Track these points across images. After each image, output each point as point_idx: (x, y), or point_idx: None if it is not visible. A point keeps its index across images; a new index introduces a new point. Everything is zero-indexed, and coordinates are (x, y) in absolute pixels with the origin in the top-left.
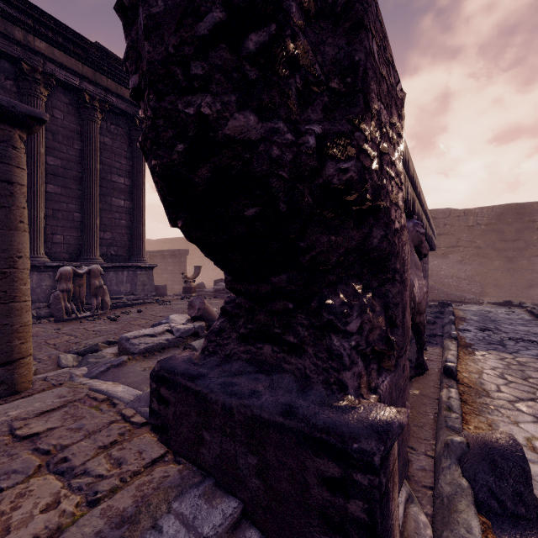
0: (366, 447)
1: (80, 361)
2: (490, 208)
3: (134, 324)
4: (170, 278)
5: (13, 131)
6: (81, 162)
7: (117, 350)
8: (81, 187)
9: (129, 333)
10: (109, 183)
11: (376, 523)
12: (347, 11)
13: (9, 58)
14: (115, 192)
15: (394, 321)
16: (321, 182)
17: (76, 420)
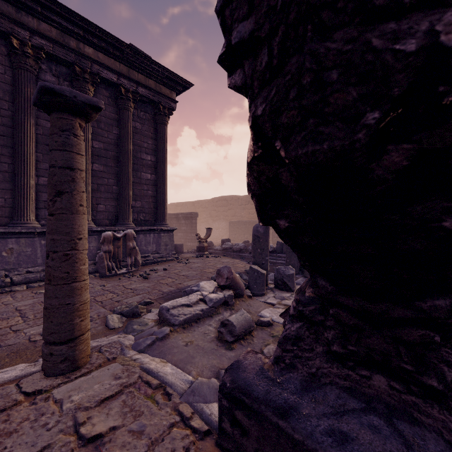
0: None
1: (125, 326)
2: None
3: (162, 283)
4: (183, 237)
5: (74, 120)
6: (118, 144)
7: (156, 316)
8: (118, 165)
9: (168, 302)
10: (139, 160)
11: None
12: None
13: (66, 63)
14: (144, 167)
15: None
16: None
17: (135, 417)
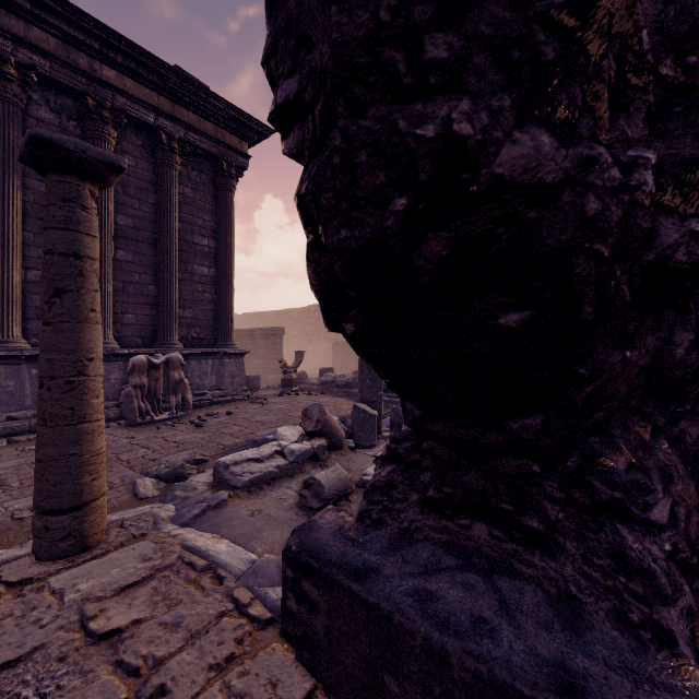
0: None
1: (163, 493)
2: None
3: (224, 433)
4: (261, 365)
5: (82, 185)
6: (156, 220)
7: (210, 477)
8: (157, 253)
9: (228, 456)
10: (190, 246)
11: None
12: None
13: (72, 93)
14: (197, 257)
15: (695, 485)
16: (651, 260)
17: (170, 607)
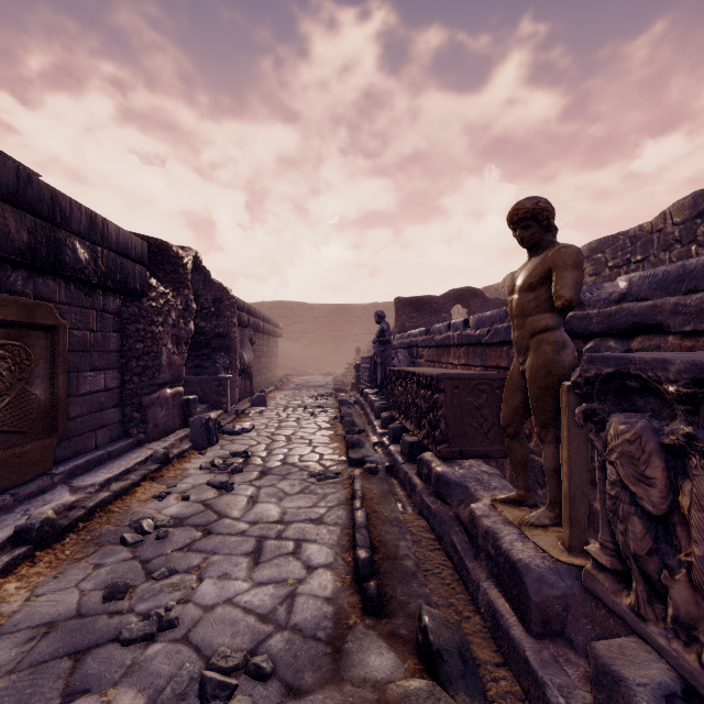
0: (223, 378)
1: None
2: (327, 305)
3: None
4: None
5: None
6: None
7: None
8: None
9: None
10: None
11: (225, 388)
12: (220, 298)
13: None
14: None
15: (233, 363)
16: (215, 332)
17: None
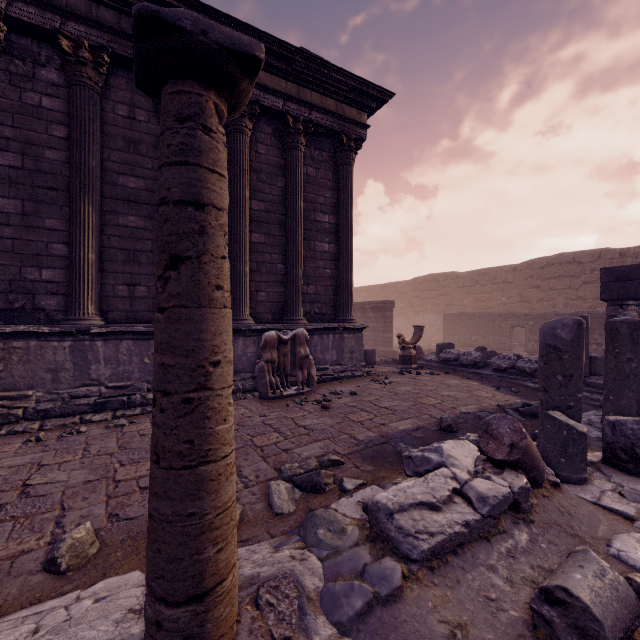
0: None
1: (302, 524)
2: None
3: (354, 421)
4: (371, 337)
5: (204, 95)
6: (283, 202)
7: (358, 508)
8: (284, 233)
9: (387, 492)
10: (313, 224)
11: None
12: None
13: None
14: (319, 234)
15: None
16: None
17: None
